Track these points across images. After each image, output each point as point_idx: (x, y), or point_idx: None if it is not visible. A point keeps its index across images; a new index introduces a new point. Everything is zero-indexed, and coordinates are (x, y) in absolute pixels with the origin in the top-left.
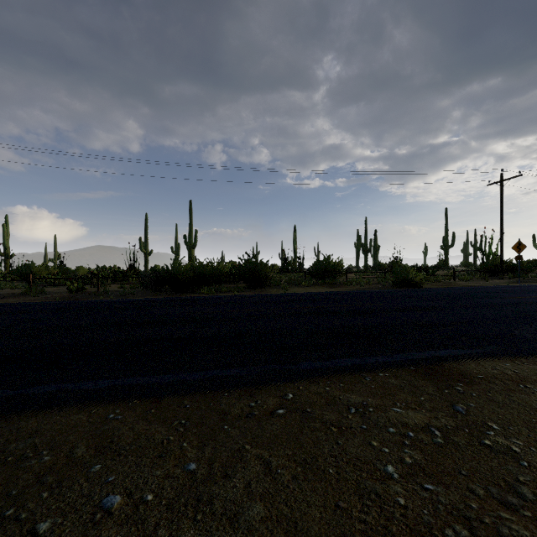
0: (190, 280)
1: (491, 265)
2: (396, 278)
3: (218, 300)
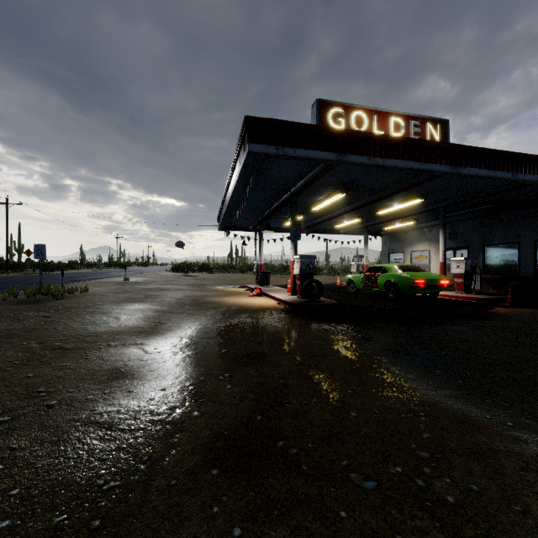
0: None
1: (0, 263)
2: None
3: None
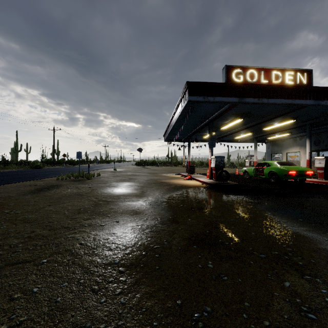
0: None
1: (51, 161)
2: (32, 165)
3: None
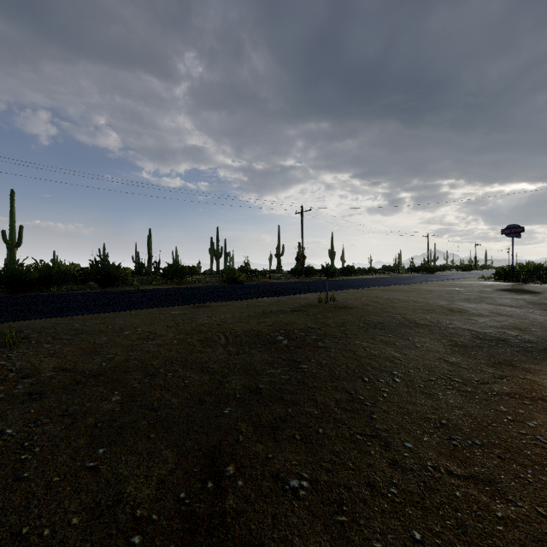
0: (36, 280)
1: (296, 269)
2: (227, 277)
3: (74, 294)
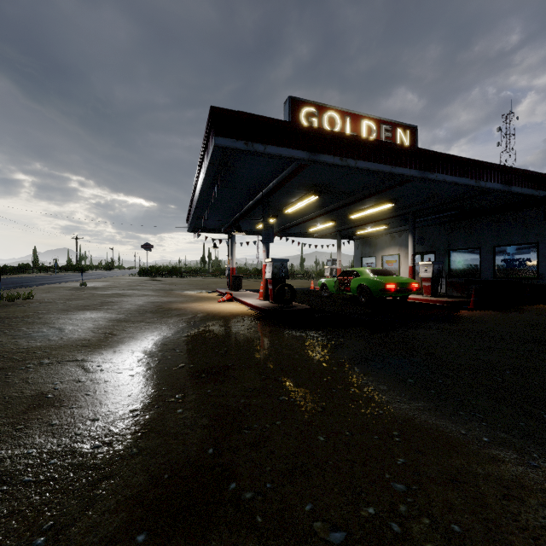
0: None
1: None
2: None
3: None
